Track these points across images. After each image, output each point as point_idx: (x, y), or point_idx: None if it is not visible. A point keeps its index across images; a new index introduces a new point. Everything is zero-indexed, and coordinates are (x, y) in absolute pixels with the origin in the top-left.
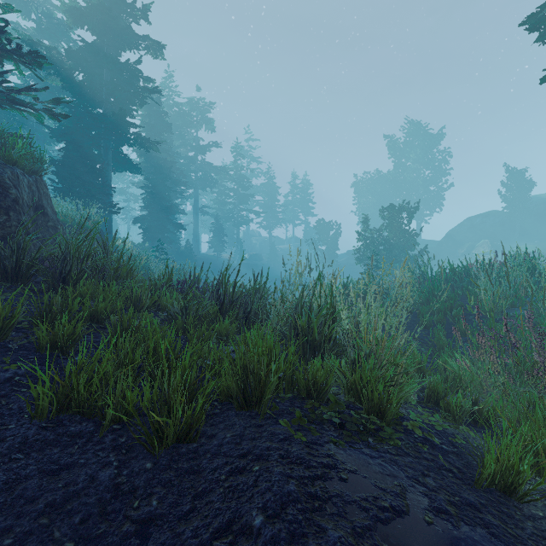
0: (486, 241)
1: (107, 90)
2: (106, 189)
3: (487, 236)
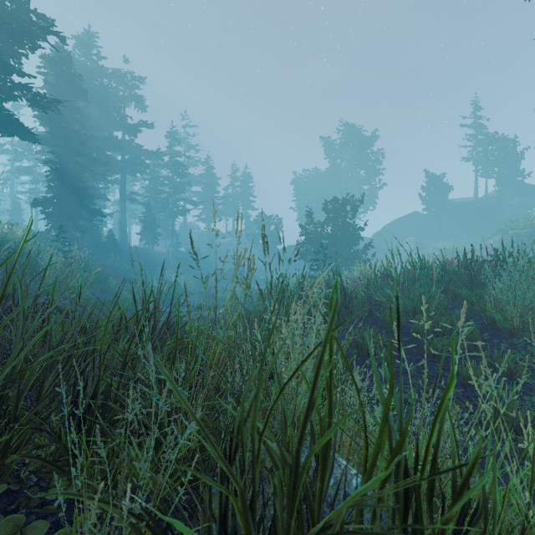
0: (412, 238)
1: None
2: None
3: (412, 234)
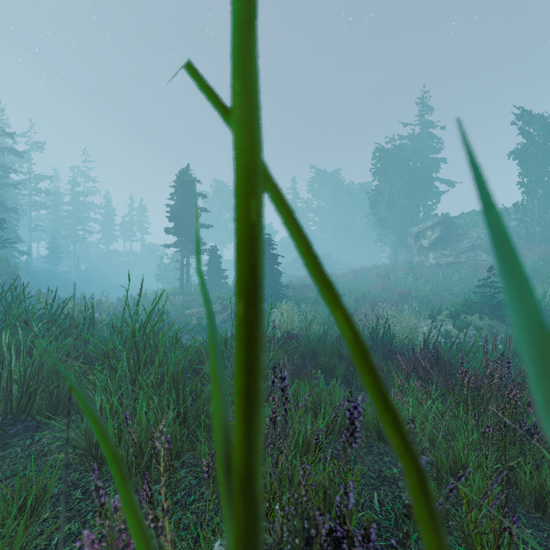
0: None
1: None
2: None
3: None
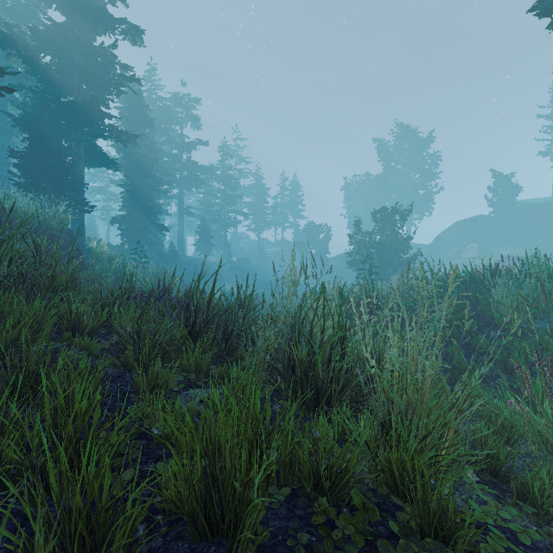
0: (474, 245)
1: (79, 75)
2: (77, 185)
3: (475, 240)
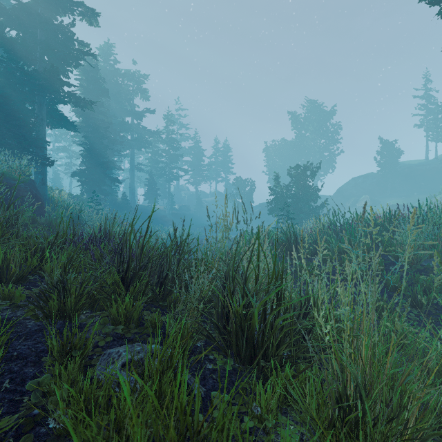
0: (367, 196)
1: (41, 48)
2: (40, 143)
3: (367, 193)
